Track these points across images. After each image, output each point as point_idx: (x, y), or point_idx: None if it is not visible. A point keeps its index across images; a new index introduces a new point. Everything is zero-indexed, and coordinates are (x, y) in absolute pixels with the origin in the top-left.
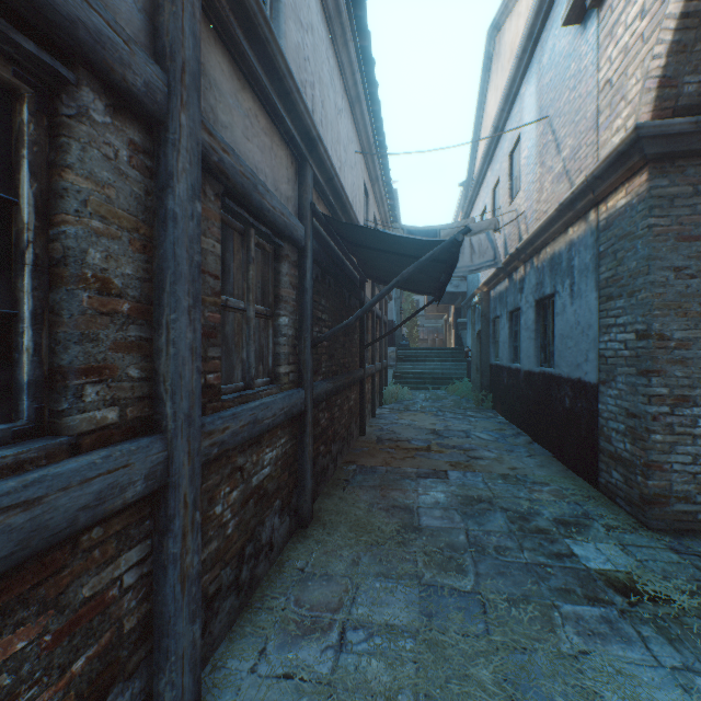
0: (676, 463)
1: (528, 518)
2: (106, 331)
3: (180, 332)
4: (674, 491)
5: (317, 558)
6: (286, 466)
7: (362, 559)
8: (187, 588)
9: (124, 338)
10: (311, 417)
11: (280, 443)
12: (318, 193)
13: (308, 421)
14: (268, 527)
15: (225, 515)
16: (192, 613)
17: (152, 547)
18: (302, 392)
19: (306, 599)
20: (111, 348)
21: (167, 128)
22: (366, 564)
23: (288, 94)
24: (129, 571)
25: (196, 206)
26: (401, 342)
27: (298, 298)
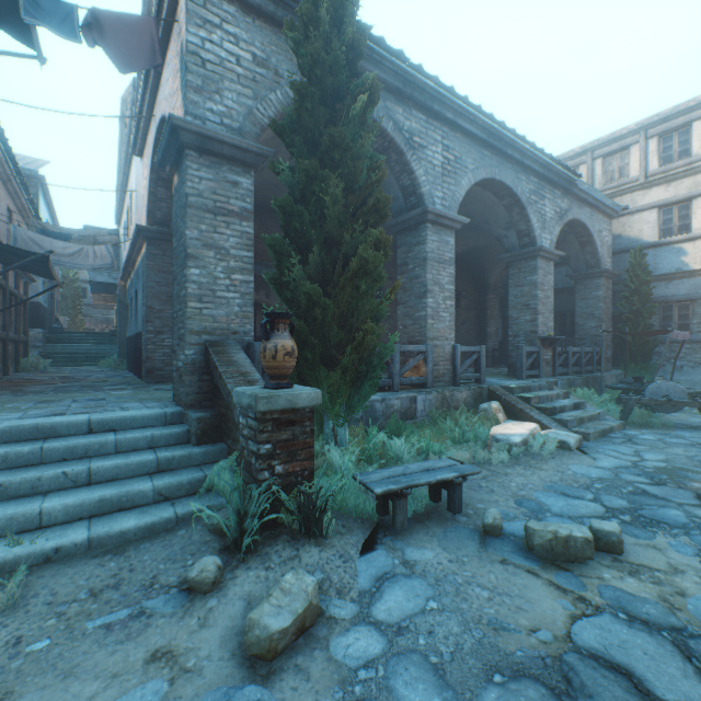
0: (158, 357)
1: (94, 386)
2: None
3: None
4: (157, 367)
5: None
6: None
7: None
8: None
9: None
10: None
11: None
12: None
13: None
14: None
15: None
16: None
17: None
18: None
19: None
20: None
21: None
22: None
23: None
24: None
25: None
26: (53, 325)
27: None
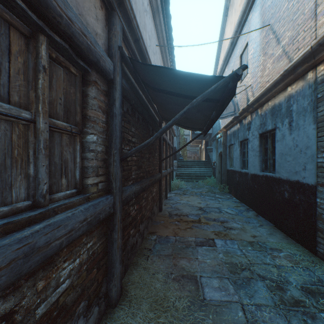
0: None
1: (282, 287)
2: None
3: None
4: None
5: None
6: (94, 264)
7: None
8: None
9: None
10: (120, 216)
11: (86, 247)
12: (128, 50)
13: (116, 220)
14: None
15: None
16: None
17: None
18: (111, 198)
19: None
20: None
21: None
22: None
23: None
24: None
25: None
26: (179, 158)
27: (108, 121)
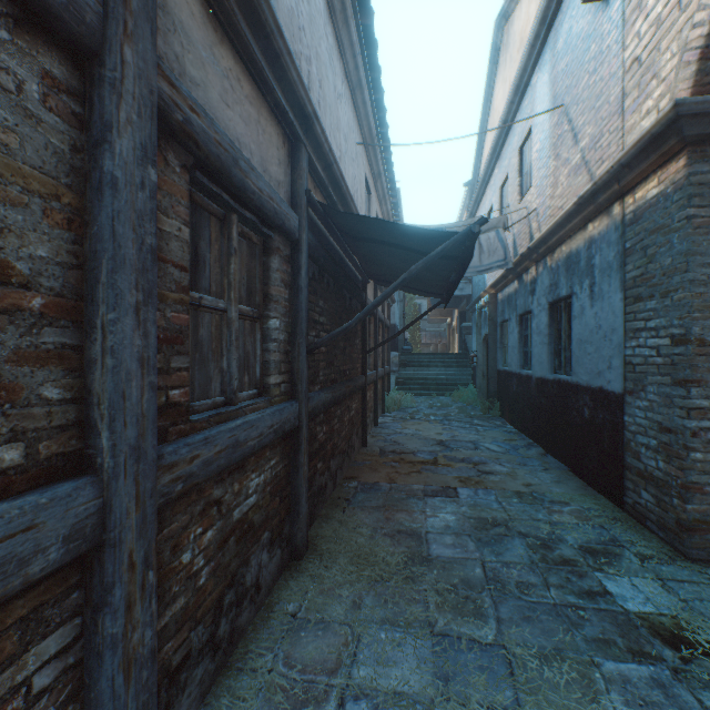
0: None
1: (550, 546)
2: (1, 336)
3: (122, 337)
4: None
5: (312, 599)
6: (277, 491)
7: (364, 600)
8: (135, 675)
9: (33, 346)
10: (306, 433)
11: (270, 465)
12: (315, 181)
13: (303, 437)
14: (254, 566)
15: (195, 562)
16: (142, 707)
17: (83, 626)
18: (296, 405)
19: (297, 656)
20: (9, 360)
21: (102, 62)
22: (369, 607)
23: (277, 57)
24: (43, 668)
25: (149, 172)
26: (404, 346)
27: (291, 298)
